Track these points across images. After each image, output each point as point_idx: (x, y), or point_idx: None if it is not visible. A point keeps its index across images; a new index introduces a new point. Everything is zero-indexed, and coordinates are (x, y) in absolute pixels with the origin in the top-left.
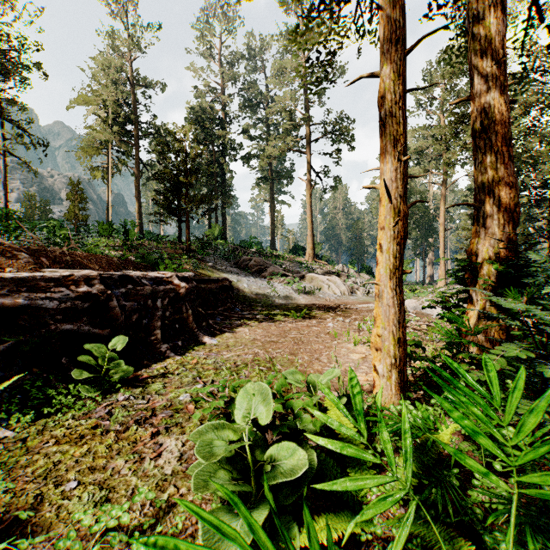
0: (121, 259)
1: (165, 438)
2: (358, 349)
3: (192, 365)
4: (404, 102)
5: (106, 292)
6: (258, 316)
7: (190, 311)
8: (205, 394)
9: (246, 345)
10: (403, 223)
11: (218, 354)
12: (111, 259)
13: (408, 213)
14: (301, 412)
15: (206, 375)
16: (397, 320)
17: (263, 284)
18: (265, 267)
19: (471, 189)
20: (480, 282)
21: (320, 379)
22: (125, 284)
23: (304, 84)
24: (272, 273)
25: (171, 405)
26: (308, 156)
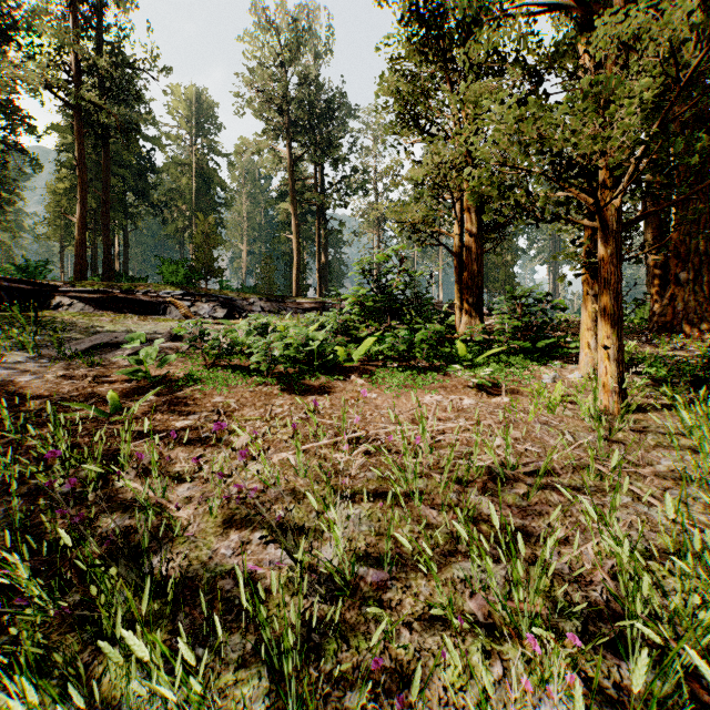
0: None
1: None
2: None
3: None
4: None
5: None
6: None
7: None
8: None
9: None
10: None
11: None
12: None
13: None
14: None
15: None
16: None
17: None
18: None
19: None
20: None
21: None
22: None
23: None
24: None
25: None
26: None
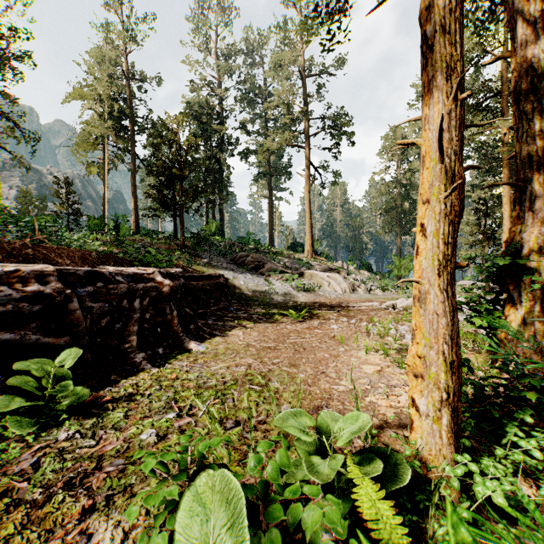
0: (101, 253)
1: (100, 520)
2: (371, 358)
3: (170, 382)
4: (461, 13)
5: (64, 292)
6: (254, 316)
7: (175, 312)
8: (178, 428)
9: (238, 352)
10: (458, 192)
11: (204, 365)
12: (89, 253)
13: (465, 179)
14: (317, 534)
15: (184, 398)
16: (449, 335)
17: (260, 281)
18: (263, 264)
19: (473, 184)
20: (526, 279)
21: (339, 426)
22: (94, 281)
23: (303, 77)
24: (270, 270)
25: (127, 448)
26: (307, 151)
